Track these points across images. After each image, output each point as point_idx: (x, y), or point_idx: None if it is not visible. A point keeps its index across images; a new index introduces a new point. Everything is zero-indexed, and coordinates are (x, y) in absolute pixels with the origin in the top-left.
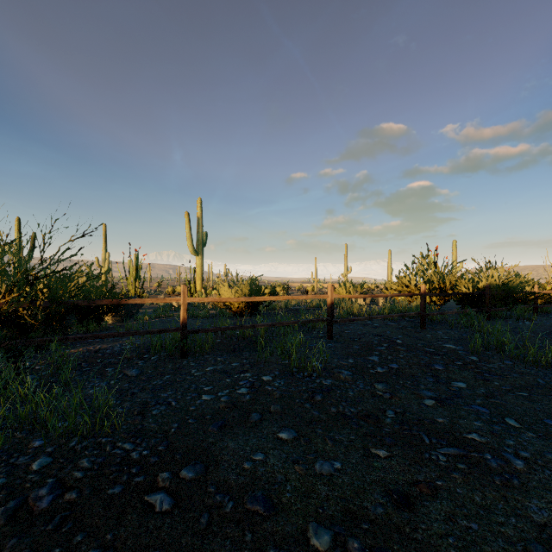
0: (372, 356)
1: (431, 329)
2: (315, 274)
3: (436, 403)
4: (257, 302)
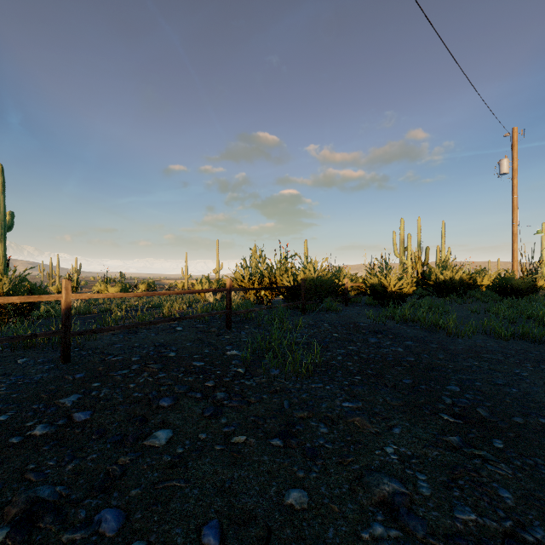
0: (71, 395)
1: (237, 330)
2: (185, 270)
3: (5, 540)
4: (15, 307)
